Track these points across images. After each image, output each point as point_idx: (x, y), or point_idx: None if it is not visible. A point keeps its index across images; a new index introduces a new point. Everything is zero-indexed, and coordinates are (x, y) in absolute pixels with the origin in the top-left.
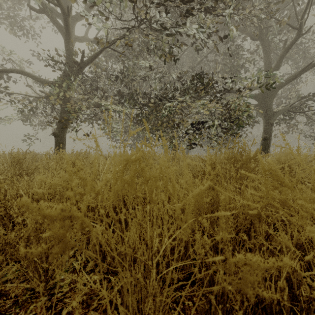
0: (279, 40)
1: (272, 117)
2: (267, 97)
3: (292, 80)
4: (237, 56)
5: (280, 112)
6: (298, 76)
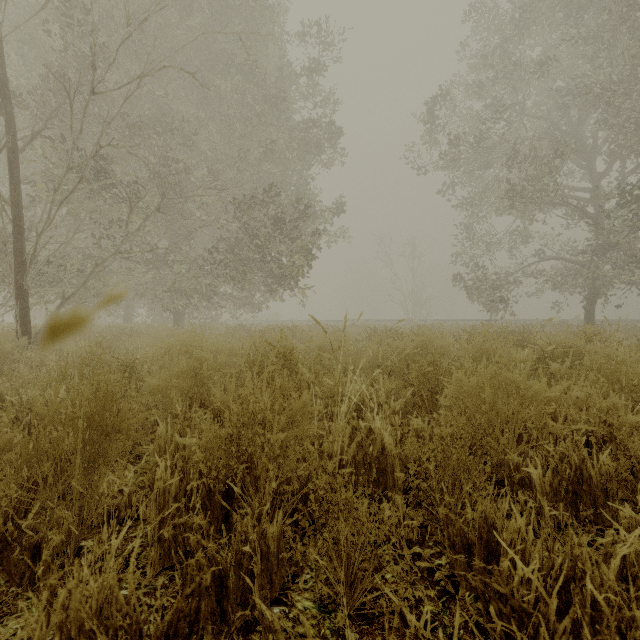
0: None
1: None
2: None
3: None
4: None
5: None
6: None
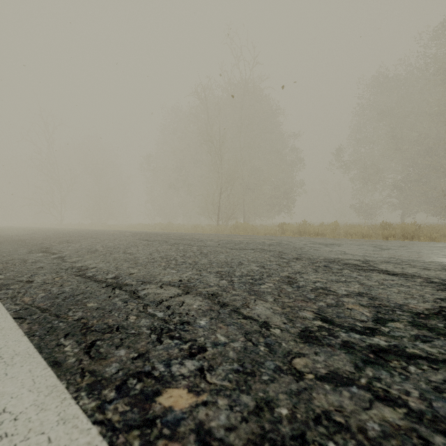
0: None
1: None
2: None
3: None
4: None
5: None
6: None
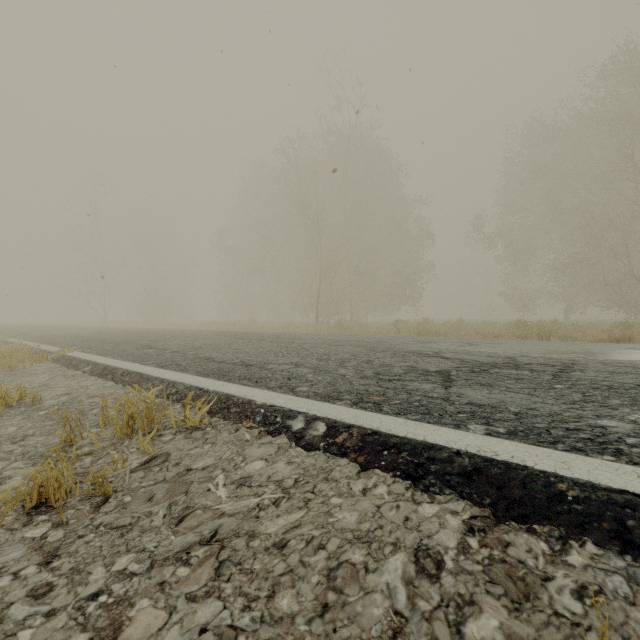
0: None
1: None
2: None
3: None
4: None
5: None
6: None
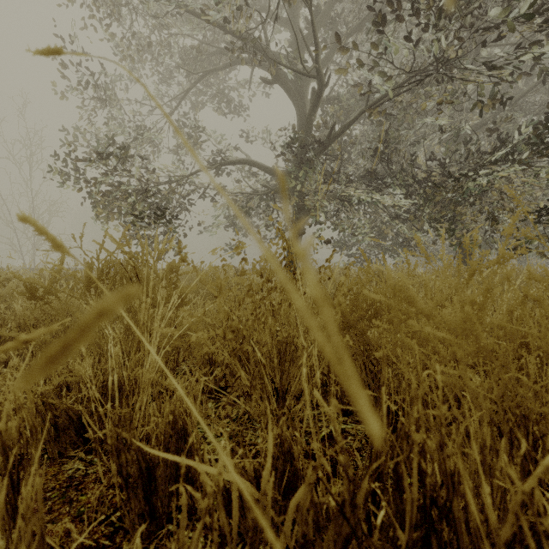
0: None
1: None
2: None
3: None
4: None
5: None
6: None
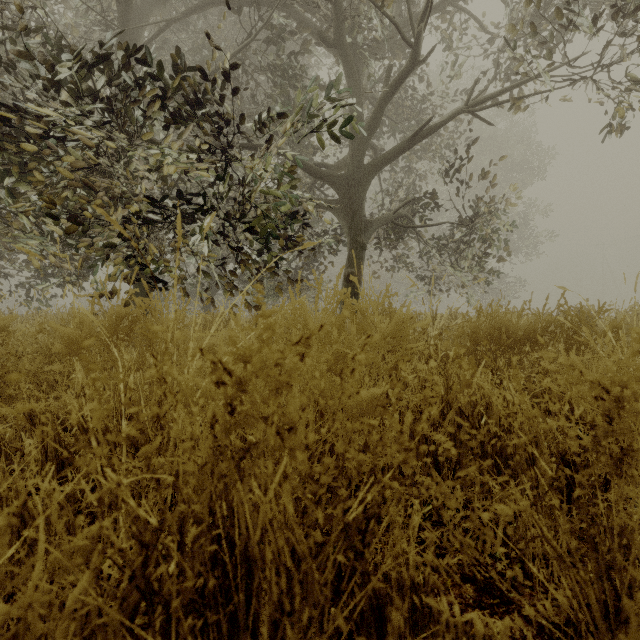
0: (380, 77)
1: (365, 233)
2: (355, 185)
3: (397, 156)
4: (297, 82)
5: (379, 223)
6: (408, 147)
